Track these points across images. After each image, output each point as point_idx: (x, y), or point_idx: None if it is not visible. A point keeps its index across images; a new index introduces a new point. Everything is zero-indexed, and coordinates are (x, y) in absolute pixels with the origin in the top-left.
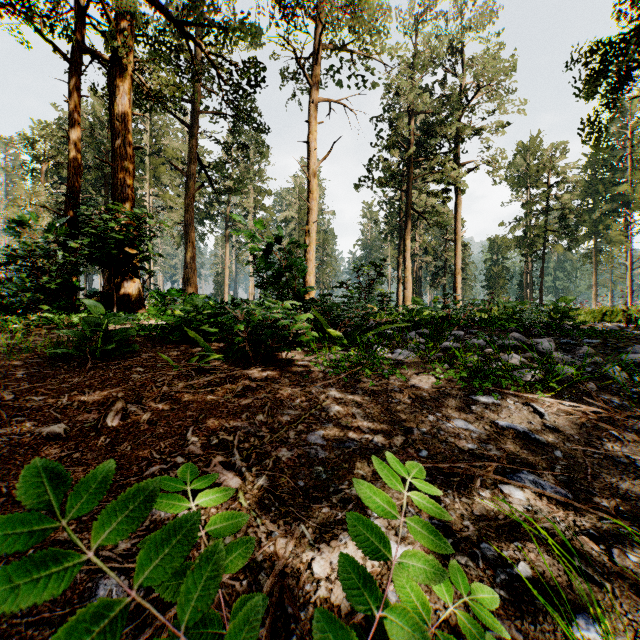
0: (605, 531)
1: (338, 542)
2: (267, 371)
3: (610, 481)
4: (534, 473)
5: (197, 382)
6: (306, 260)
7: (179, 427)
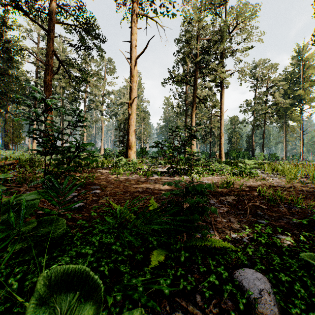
0: None
1: None
2: None
3: None
4: None
5: None
6: (129, 125)
7: None
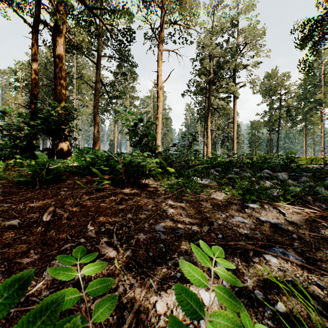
0: (325, 282)
1: (171, 290)
2: (134, 190)
3: (325, 252)
4: (282, 247)
5: (96, 196)
6: (156, 132)
7: (83, 221)
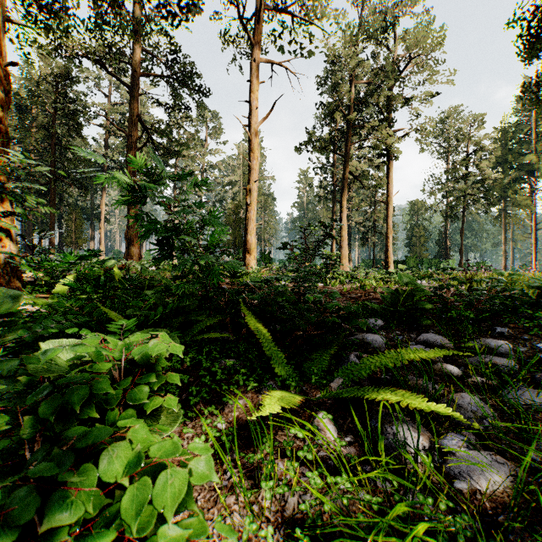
0: None
1: None
2: None
3: None
4: None
5: None
6: (247, 219)
7: None
